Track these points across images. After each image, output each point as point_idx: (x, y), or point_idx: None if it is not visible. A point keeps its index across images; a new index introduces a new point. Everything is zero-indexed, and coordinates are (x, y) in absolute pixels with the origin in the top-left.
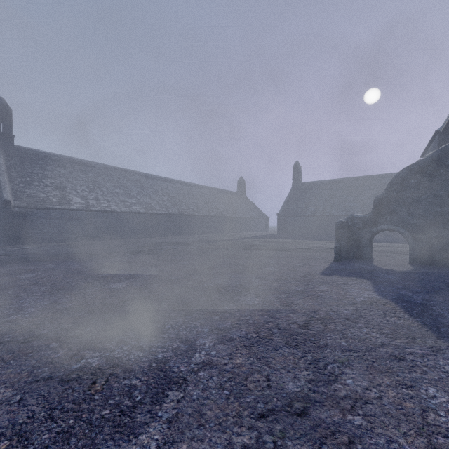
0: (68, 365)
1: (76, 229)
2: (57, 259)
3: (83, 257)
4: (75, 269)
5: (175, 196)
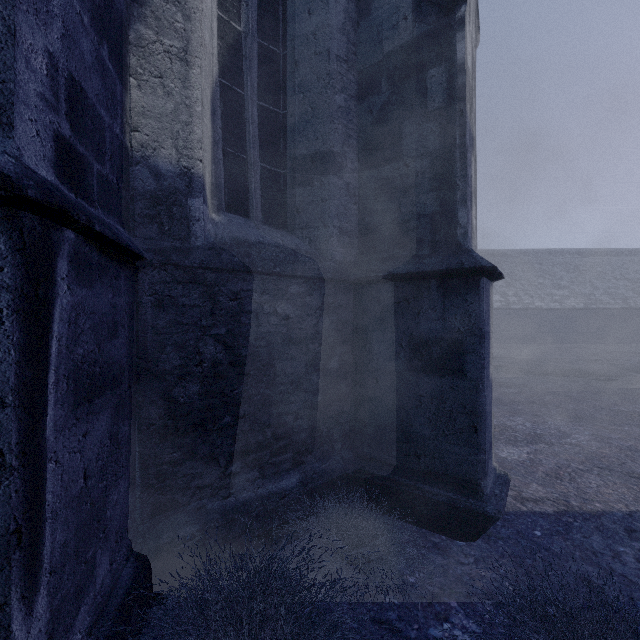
0: (607, 407)
1: (496, 330)
2: (509, 358)
3: (532, 360)
4: (541, 368)
5: (639, 278)
